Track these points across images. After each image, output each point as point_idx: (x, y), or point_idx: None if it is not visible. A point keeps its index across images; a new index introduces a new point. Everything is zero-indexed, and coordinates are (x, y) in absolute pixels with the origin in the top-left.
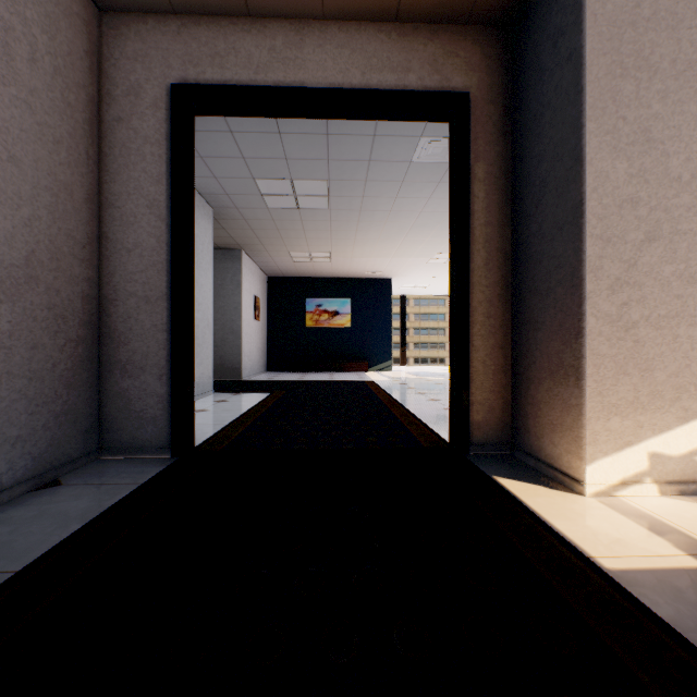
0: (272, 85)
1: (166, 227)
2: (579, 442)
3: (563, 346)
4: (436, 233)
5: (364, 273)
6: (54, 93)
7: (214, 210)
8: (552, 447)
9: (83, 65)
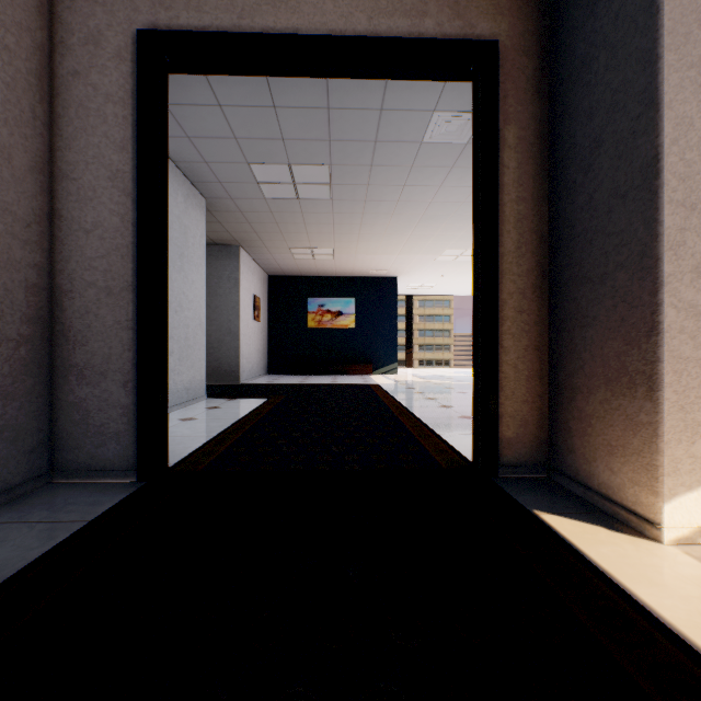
0: (260, 32)
1: (131, 203)
2: (654, 472)
3: (627, 347)
4: (446, 227)
5: (368, 272)
6: None
7: (207, 201)
8: (610, 474)
9: (27, 3)
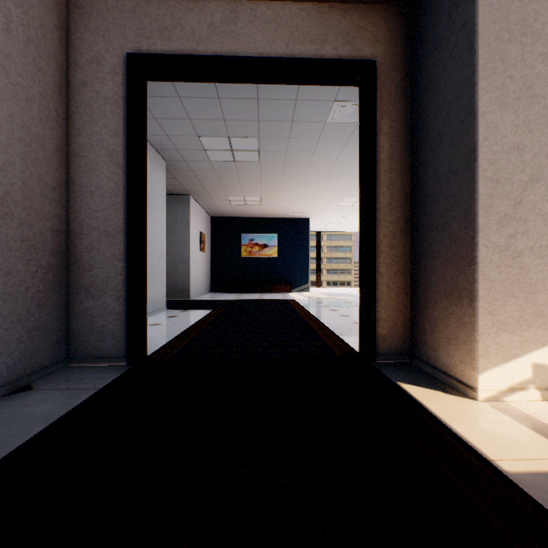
0: (211, 54)
1: (123, 173)
2: (473, 354)
3: (458, 272)
4: (345, 181)
5: (287, 214)
6: (27, 59)
7: (166, 163)
8: (448, 357)
9: (53, 37)
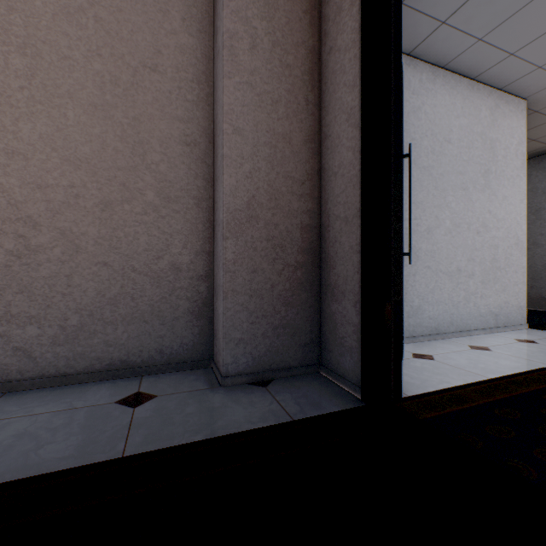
0: None
1: (358, 133)
2: None
3: None
4: None
5: None
6: (273, 63)
7: (527, 101)
8: None
9: (301, 26)
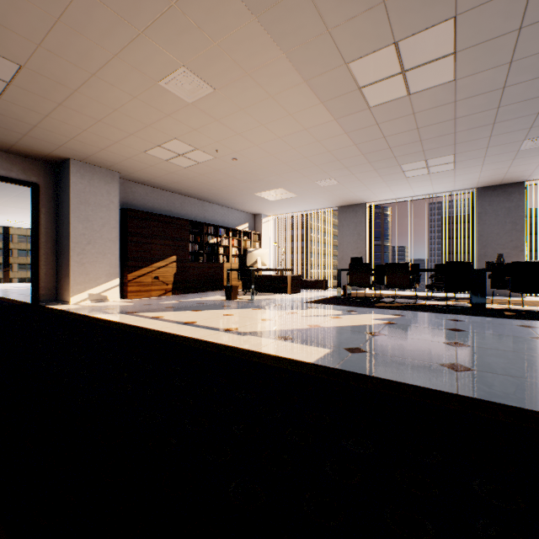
0: None
1: None
2: (70, 292)
3: (67, 268)
4: None
5: None
6: None
7: None
8: (66, 296)
9: None
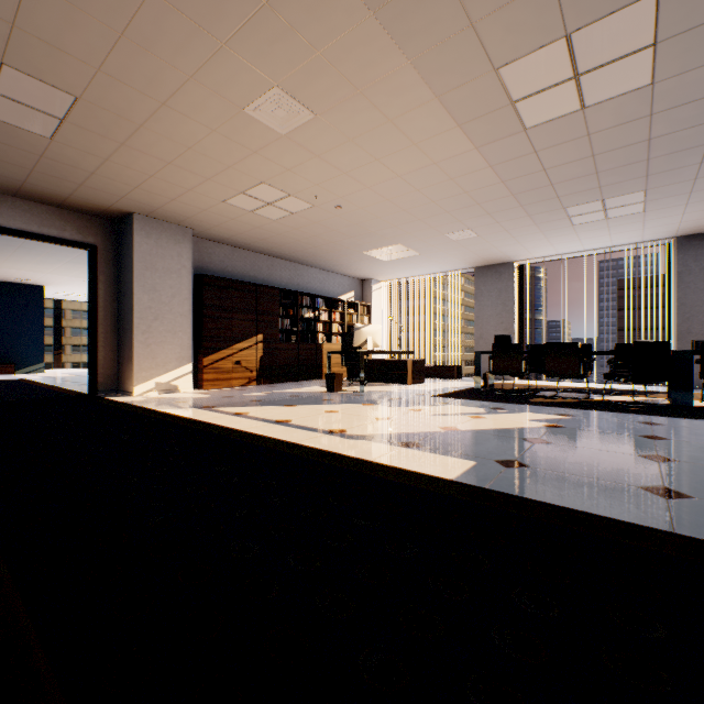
0: None
1: None
2: (133, 380)
3: (130, 351)
4: None
5: (11, 279)
6: None
7: None
8: (128, 385)
9: None
